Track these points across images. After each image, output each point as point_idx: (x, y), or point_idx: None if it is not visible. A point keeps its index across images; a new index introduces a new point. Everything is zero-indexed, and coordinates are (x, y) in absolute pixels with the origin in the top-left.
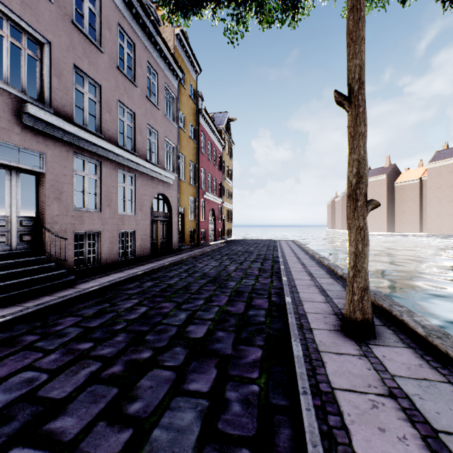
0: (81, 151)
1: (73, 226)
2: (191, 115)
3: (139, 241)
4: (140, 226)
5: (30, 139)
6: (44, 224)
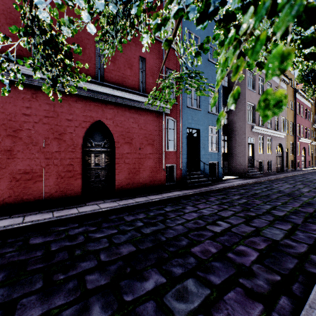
0: (259, 134)
1: (258, 159)
2: (291, 96)
3: (272, 165)
4: (272, 159)
5: (252, 135)
6: (253, 158)
